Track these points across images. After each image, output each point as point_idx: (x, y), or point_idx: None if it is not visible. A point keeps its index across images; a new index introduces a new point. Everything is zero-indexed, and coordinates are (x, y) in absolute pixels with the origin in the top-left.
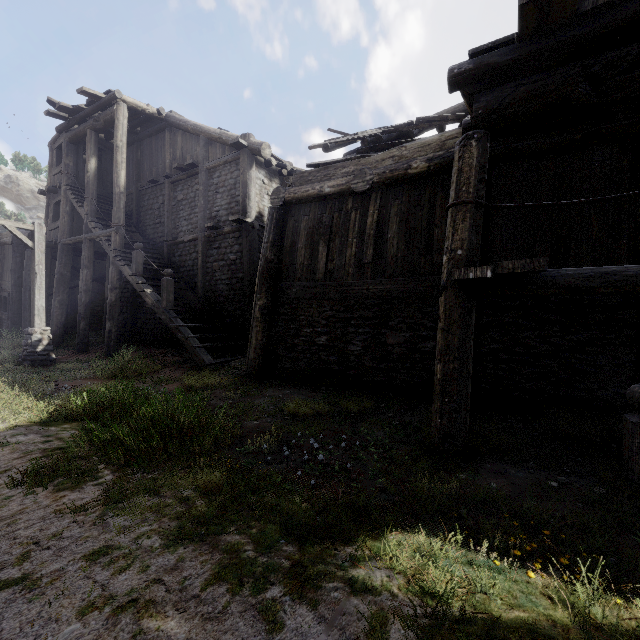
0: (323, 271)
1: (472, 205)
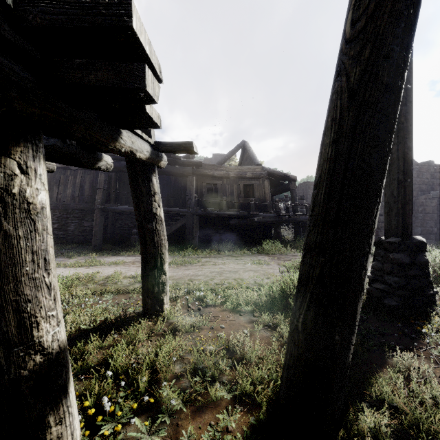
0: (56, 198)
1: (102, 189)
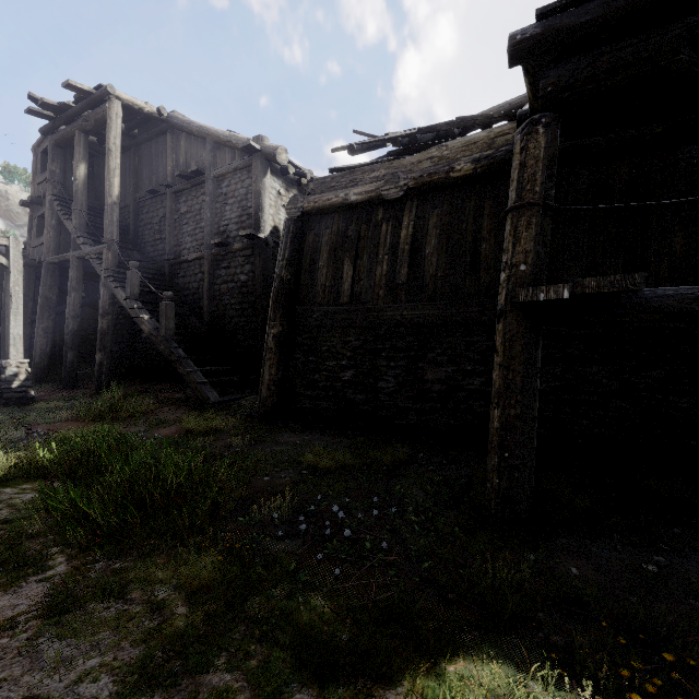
0: (348, 294)
1: (539, 208)
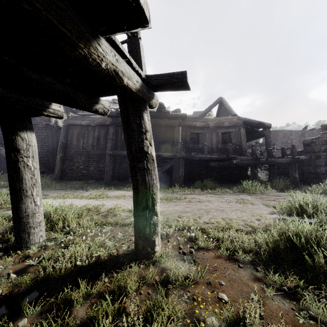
0: (82, 147)
1: (111, 139)
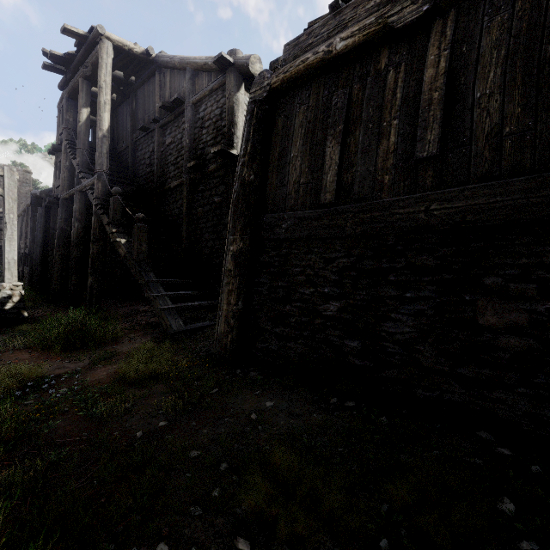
0: (333, 187)
1: None
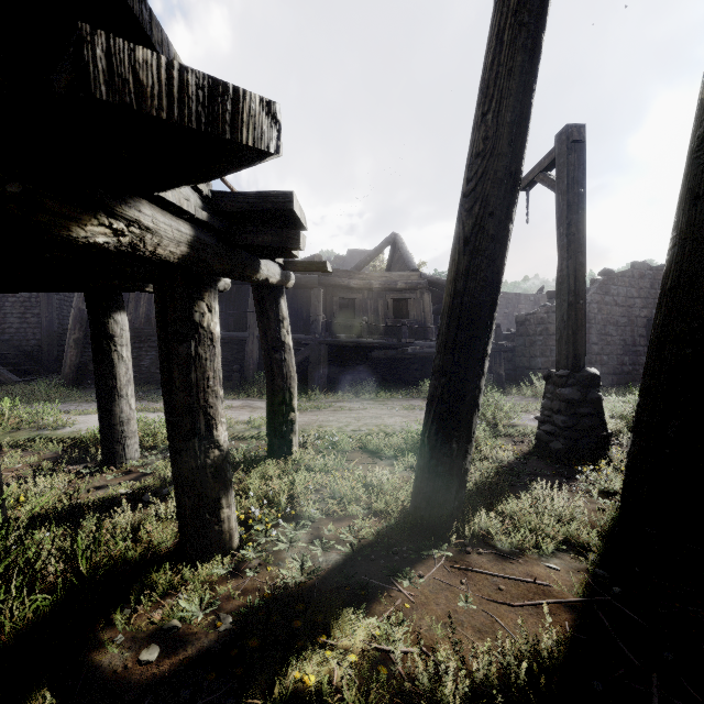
0: None
1: None
